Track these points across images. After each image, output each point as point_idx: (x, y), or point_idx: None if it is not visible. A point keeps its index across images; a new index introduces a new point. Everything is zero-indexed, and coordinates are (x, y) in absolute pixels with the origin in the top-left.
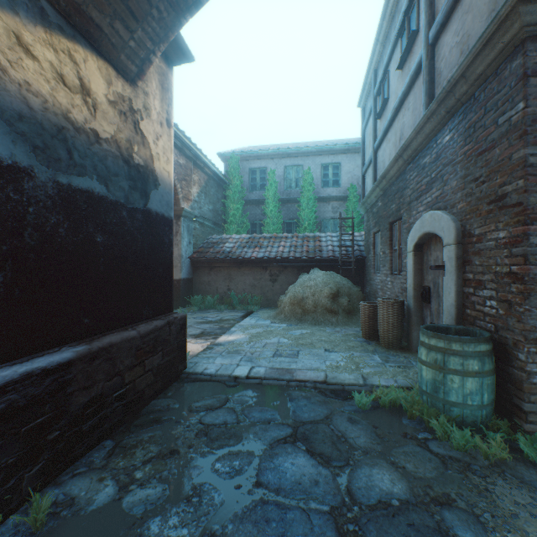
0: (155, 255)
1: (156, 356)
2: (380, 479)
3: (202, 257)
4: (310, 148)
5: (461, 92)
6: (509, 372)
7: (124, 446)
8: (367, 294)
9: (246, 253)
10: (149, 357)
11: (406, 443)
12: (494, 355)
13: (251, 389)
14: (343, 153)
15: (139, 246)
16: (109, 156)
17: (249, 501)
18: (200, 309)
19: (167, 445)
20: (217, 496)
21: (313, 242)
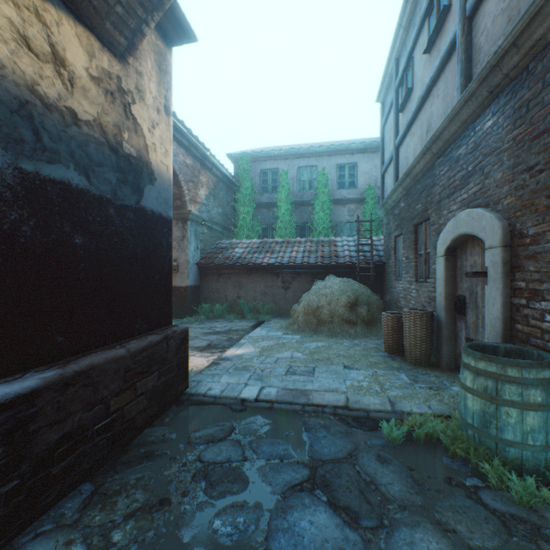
0: (151, 260)
1: (150, 376)
2: (426, 549)
3: (210, 263)
4: (325, 147)
5: (510, 65)
6: None
7: (105, 493)
8: (388, 303)
9: (256, 259)
10: (142, 378)
11: (452, 493)
12: None
13: (260, 415)
14: (360, 152)
15: (131, 249)
16: (91, 142)
17: None
18: (208, 318)
19: (157, 491)
20: None
21: (328, 246)
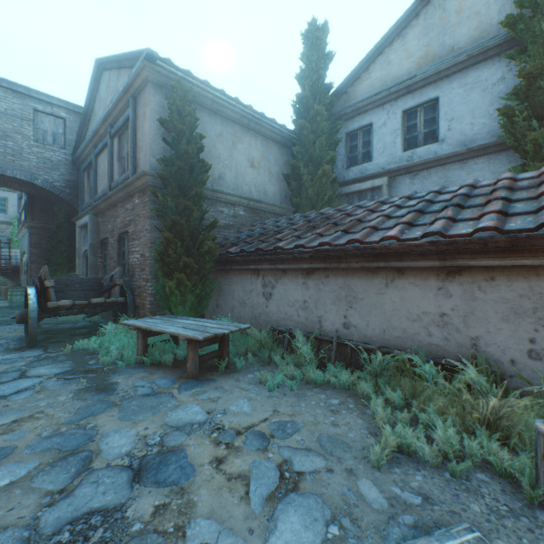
0: None
1: None
2: None
3: None
4: None
5: (26, 227)
6: None
7: None
8: None
9: None
10: None
11: None
12: None
13: None
14: (11, 191)
15: None
16: None
17: None
18: None
19: None
20: None
21: None
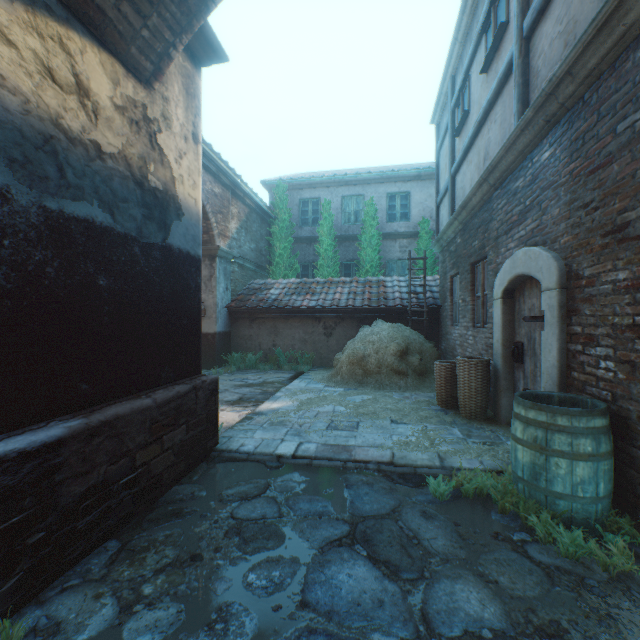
0: (178, 303)
1: (178, 430)
2: (465, 599)
3: (242, 306)
4: (373, 174)
5: (565, 94)
6: (633, 454)
7: (132, 549)
8: (443, 352)
9: (295, 302)
10: (169, 431)
11: (498, 547)
12: (611, 431)
13: (298, 472)
14: (413, 180)
15: (157, 291)
16: (115, 176)
17: (291, 629)
18: (239, 369)
19: (187, 547)
20: (249, 621)
21: (376, 287)
